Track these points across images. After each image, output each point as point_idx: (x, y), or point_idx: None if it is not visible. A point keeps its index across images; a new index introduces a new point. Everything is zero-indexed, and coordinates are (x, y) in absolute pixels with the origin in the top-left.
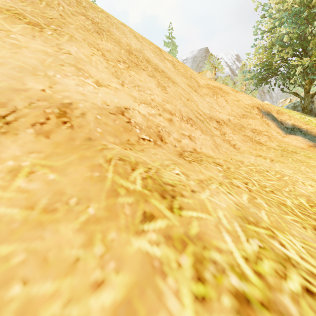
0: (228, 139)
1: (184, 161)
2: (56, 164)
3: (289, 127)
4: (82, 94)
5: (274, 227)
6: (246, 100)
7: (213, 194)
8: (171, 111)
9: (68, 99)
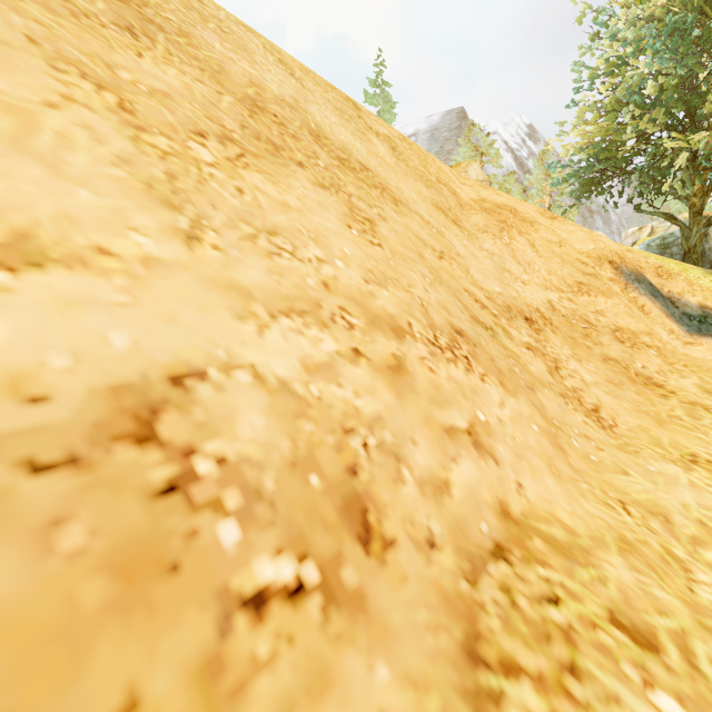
0: (573, 386)
1: None
2: None
3: (694, 313)
4: None
5: None
6: (580, 241)
7: None
8: (396, 318)
9: None
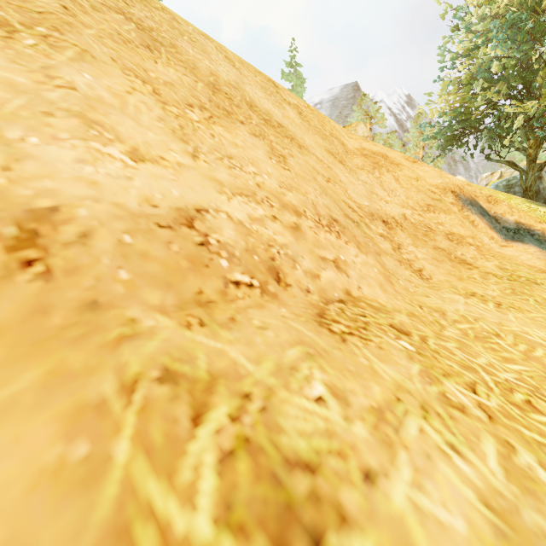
0: (408, 258)
1: (331, 337)
2: None
3: (511, 227)
4: (90, 182)
5: None
6: (432, 177)
7: (419, 473)
8: (296, 207)
9: (49, 199)
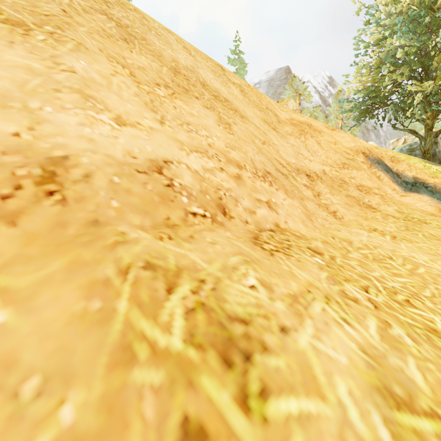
0: (325, 203)
1: (263, 252)
2: (17, 283)
3: (409, 181)
4: (89, 139)
5: None
6: (347, 142)
7: (319, 331)
8: (239, 162)
9: (61, 150)
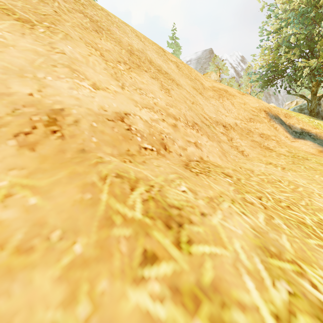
0: (236, 145)
1: (191, 173)
2: (39, 183)
3: (298, 131)
4: (76, 98)
5: (300, 259)
6: (253, 103)
7: (225, 217)
8: (175, 116)
9: (59, 105)
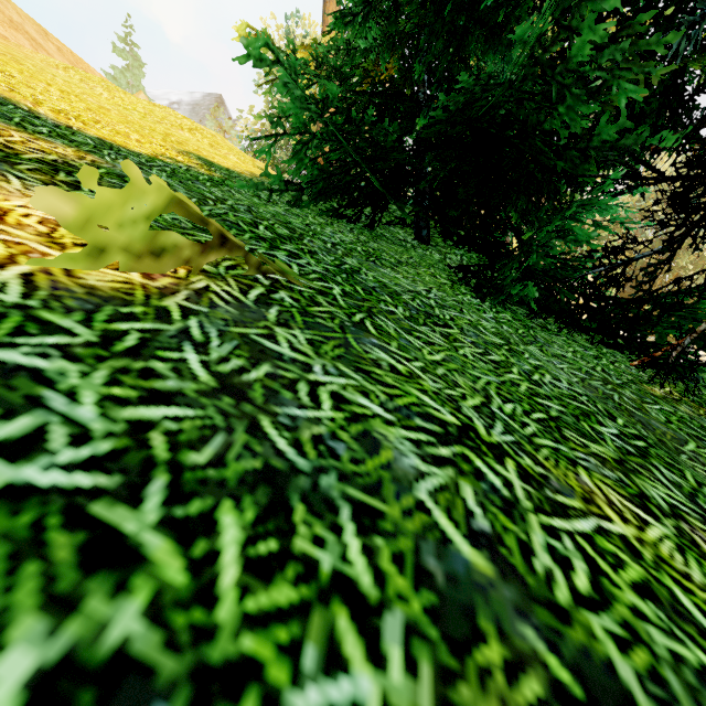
0: None
1: None
2: None
3: None
4: None
5: None
6: None
7: None
8: None
9: None
